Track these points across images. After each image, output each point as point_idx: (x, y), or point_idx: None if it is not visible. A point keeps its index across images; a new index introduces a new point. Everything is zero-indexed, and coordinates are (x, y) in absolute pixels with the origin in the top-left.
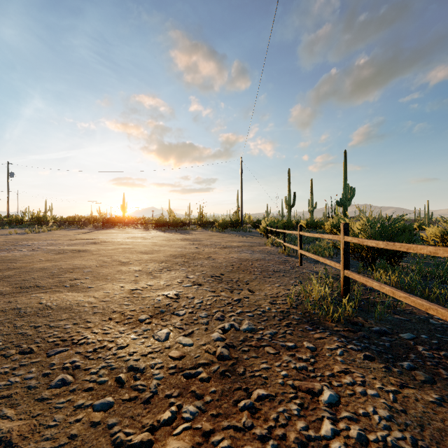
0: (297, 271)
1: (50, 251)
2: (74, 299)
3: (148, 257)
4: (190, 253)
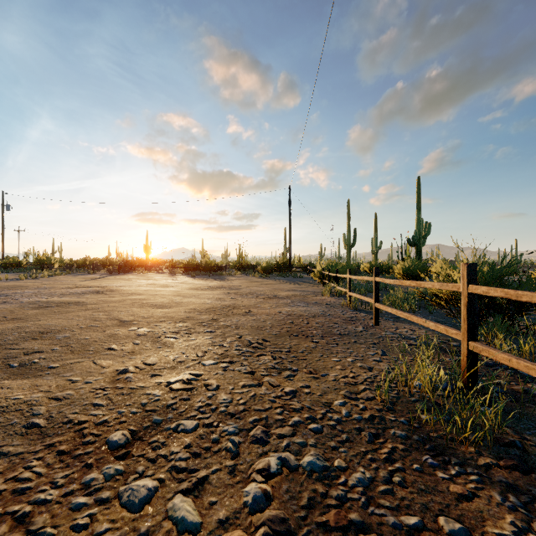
0: (373, 333)
1: (28, 304)
2: (6, 395)
3: (162, 312)
4: (223, 306)
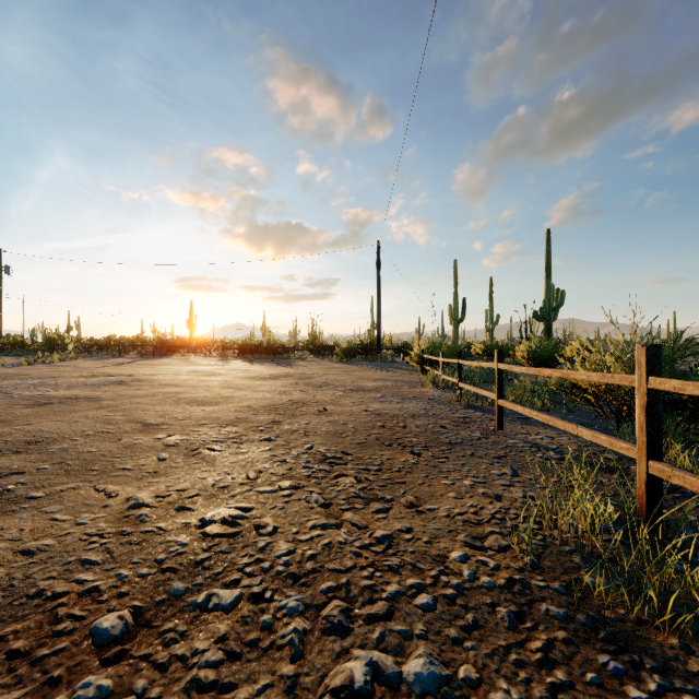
0: (496, 442)
1: (20, 400)
2: None
3: (204, 412)
4: (288, 402)
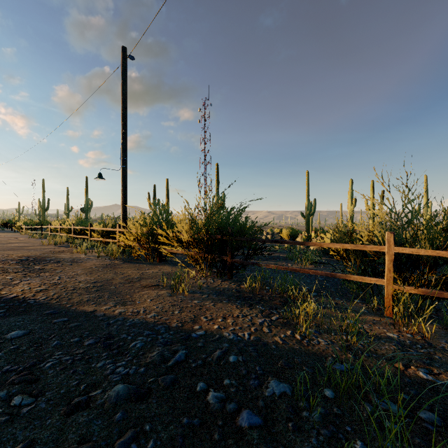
0: None
1: None
2: None
3: None
4: None
